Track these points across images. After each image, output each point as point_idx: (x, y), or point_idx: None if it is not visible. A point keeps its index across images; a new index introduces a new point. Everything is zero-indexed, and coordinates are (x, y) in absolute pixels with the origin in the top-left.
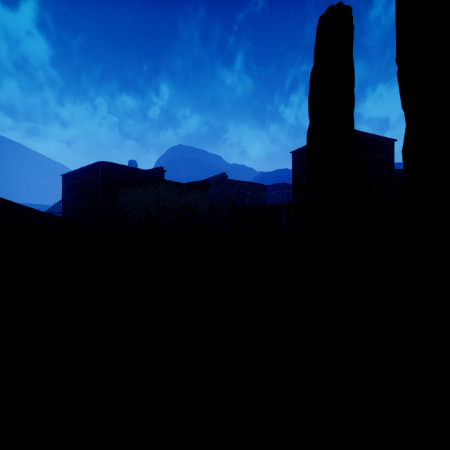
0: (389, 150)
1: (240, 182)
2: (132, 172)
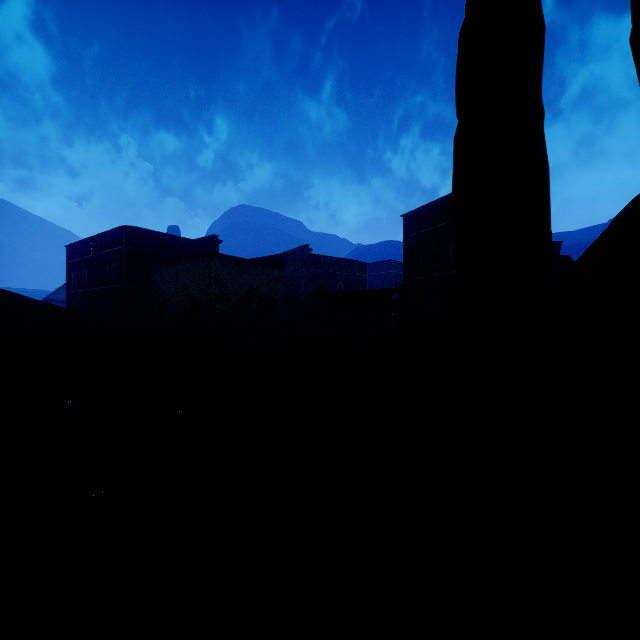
0: None
1: (330, 258)
2: (172, 242)
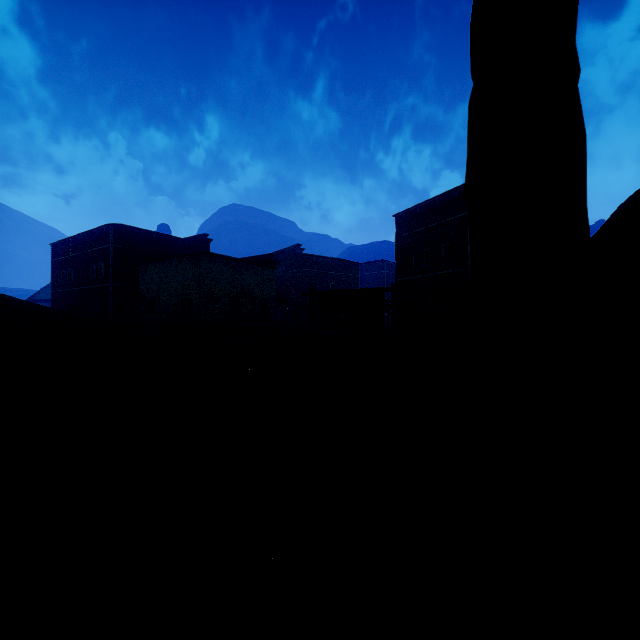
0: None
1: (322, 258)
2: (161, 241)
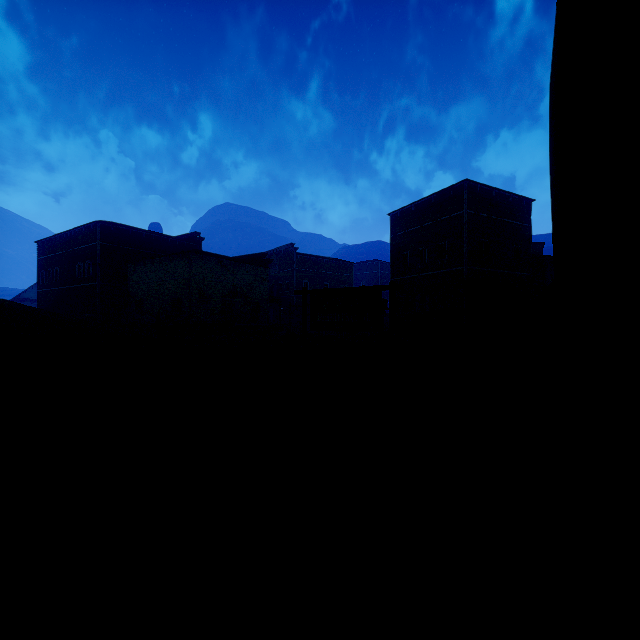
0: (524, 213)
1: (316, 257)
2: (151, 239)
